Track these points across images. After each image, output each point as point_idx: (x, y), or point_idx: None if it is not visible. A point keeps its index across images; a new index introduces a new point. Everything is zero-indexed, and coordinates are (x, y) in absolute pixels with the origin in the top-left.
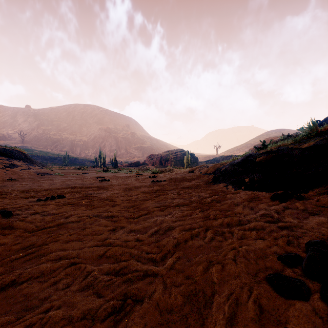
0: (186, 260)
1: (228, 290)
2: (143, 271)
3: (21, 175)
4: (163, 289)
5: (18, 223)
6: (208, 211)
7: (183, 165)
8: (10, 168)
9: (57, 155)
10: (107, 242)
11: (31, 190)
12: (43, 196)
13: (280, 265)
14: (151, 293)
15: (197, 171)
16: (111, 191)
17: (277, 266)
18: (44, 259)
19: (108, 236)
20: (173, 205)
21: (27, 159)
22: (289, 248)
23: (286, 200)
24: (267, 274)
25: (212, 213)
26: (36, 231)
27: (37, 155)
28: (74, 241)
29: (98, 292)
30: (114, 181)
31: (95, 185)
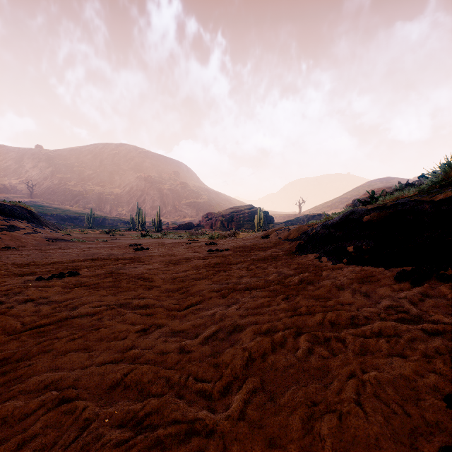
0: (267, 397)
1: None
2: (188, 422)
3: (23, 241)
4: None
5: None
6: (296, 299)
7: (253, 227)
8: (8, 232)
9: (78, 213)
10: (131, 354)
11: (32, 263)
12: (48, 272)
13: None
14: None
15: (273, 236)
16: (149, 266)
17: (450, 422)
18: (16, 388)
19: (135, 342)
20: (240, 288)
21: (35, 218)
22: None
23: (421, 281)
24: (436, 444)
25: (303, 303)
26: (20, 332)
27: (51, 213)
28: (77, 351)
29: None
30: (154, 250)
31: (126, 256)
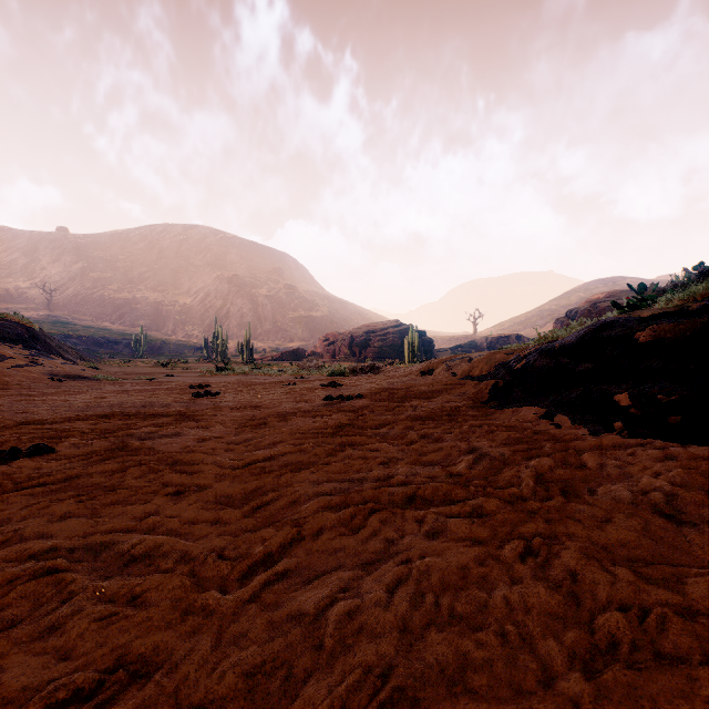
0: None
1: None
2: None
3: (4, 380)
4: None
5: None
6: (564, 560)
7: (402, 356)
8: None
9: (122, 334)
10: None
11: None
12: None
13: None
14: None
15: (442, 372)
16: (206, 431)
17: None
18: None
19: None
20: (393, 498)
21: (37, 341)
22: None
23: None
24: None
25: (604, 588)
26: None
27: (78, 334)
28: None
29: None
30: (229, 396)
31: (173, 408)
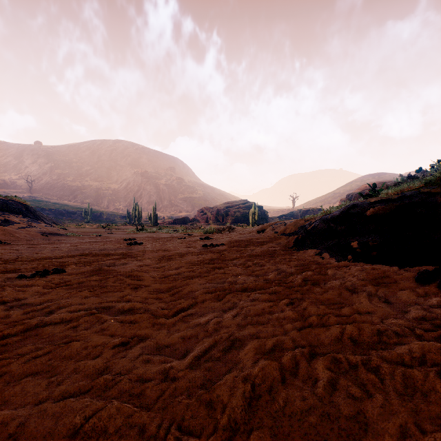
0: None
1: None
2: None
3: (16, 236)
4: None
5: None
6: (303, 305)
7: (248, 222)
8: (2, 226)
9: (76, 208)
10: (101, 382)
11: (19, 259)
12: (33, 269)
13: None
14: None
15: (269, 231)
16: (141, 262)
17: None
18: None
19: (109, 362)
20: (237, 289)
21: (30, 213)
22: None
23: None
24: None
25: (313, 311)
26: None
27: (49, 208)
28: (36, 374)
29: None
30: (148, 244)
31: (118, 251)
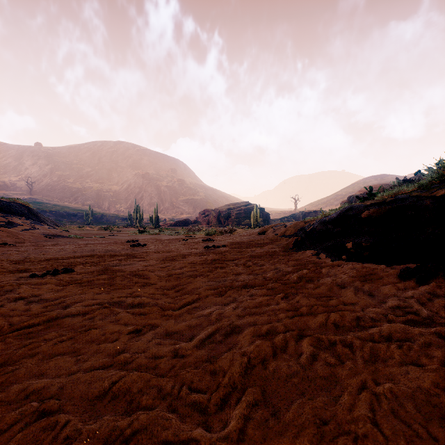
0: (270, 413)
1: None
2: (180, 444)
3: (20, 238)
4: None
5: None
6: (296, 298)
7: (250, 224)
8: (6, 228)
9: (77, 210)
10: (122, 359)
11: (28, 260)
12: (42, 269)
13: None
14: None
15: (270, 233)
16: (145, 262)
17: None
18: None
19: (126, 344)
20: (238, 286)
21: (33, 215)
22: None
23: (428, 279)
24: None
25: (304, 303)
26: (6, 333)
27: (50, 210)
28: (64, 354)
29: None
30: (151, 246)
31: (123, 252)
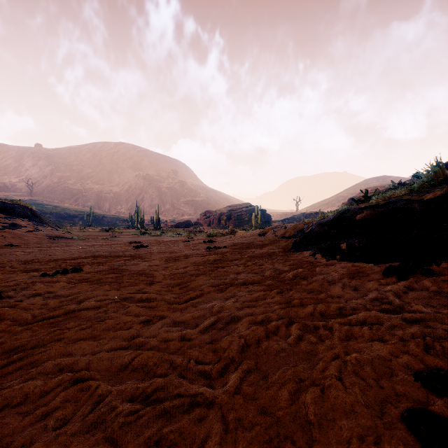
0: (260, 376)
1: (337, 440)
2: (190, 396)
3: (25, 239)
4: (223, 433)
5: (7, 310)
6: (290, 293)
7: (251, 225)
8: (10, 230)
9: (77, 211)
10: (137, 342)
11: (36, 260)
12: (52, 268)
13: (420, 391)
14: (202, 441)
15: (270, 234)
16: (150, 262)
17: (415, 392)
18: (34, 371)
19: (139, 331)
20: (238, 283)
21: (35, 216)
22: (431, 358)
23: (407, 276)
24: (401, 409)
25: (296, 297)
26: (31, 323)
27: (51, 211)
28: (86, 339)
29: (112, 437)
30: (154, 247)
31: (127, 253)
